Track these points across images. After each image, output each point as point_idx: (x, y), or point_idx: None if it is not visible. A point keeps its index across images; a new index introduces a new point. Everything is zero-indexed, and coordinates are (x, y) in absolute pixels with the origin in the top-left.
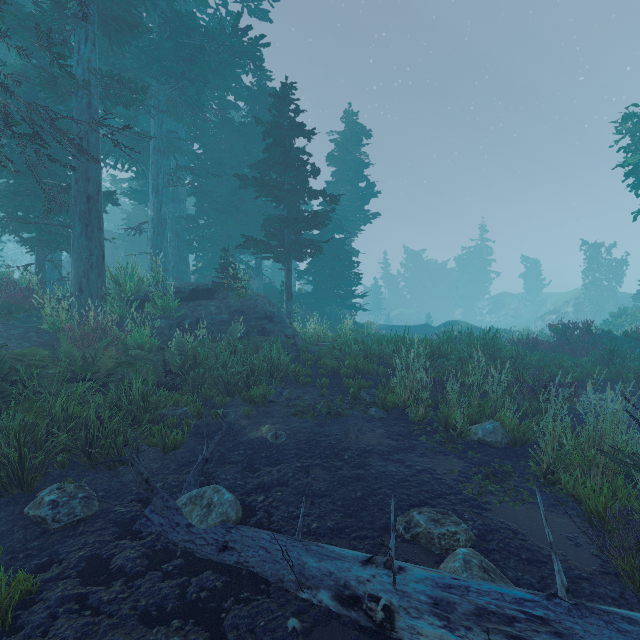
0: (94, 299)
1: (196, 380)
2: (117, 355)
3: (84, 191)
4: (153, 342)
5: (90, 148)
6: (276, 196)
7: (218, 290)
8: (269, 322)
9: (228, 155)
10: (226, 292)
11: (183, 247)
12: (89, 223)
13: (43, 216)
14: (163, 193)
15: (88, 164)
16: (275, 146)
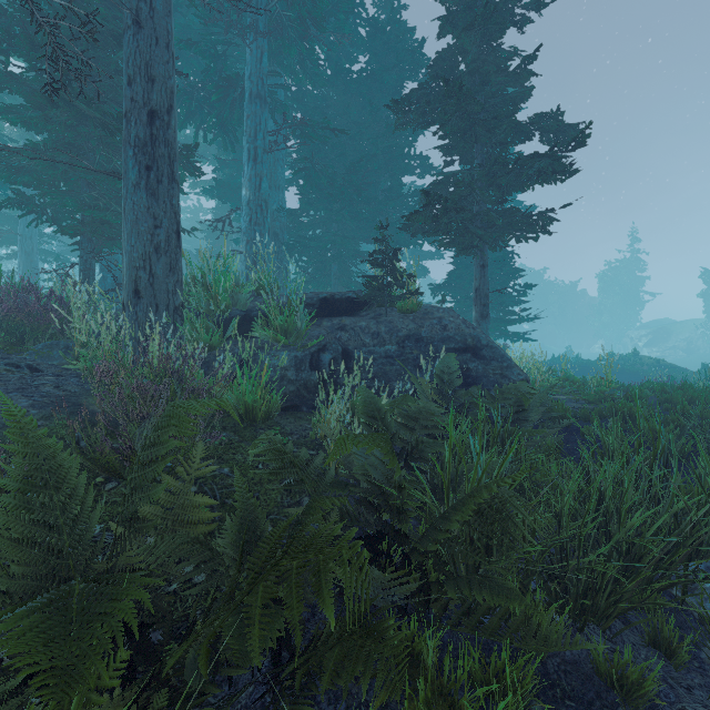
0: (161, 313)
1: (488, 572)
2: (208, 442)
3: (143, 102)
4: (273, 399)
5: (154, 21)
6: (463, 132)
7: (364, 301)
8: (474, 358)
9: (343, 121)
10: (378, 305)
11: (282, 253)
12: (152, 164)
13: (91, 189)
14: (263, 161)
15: (150, 50)
16: (478, 25)
